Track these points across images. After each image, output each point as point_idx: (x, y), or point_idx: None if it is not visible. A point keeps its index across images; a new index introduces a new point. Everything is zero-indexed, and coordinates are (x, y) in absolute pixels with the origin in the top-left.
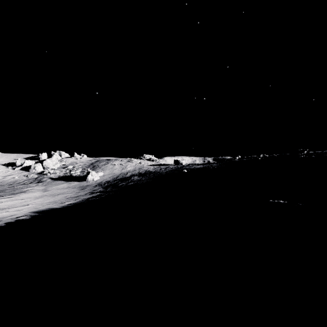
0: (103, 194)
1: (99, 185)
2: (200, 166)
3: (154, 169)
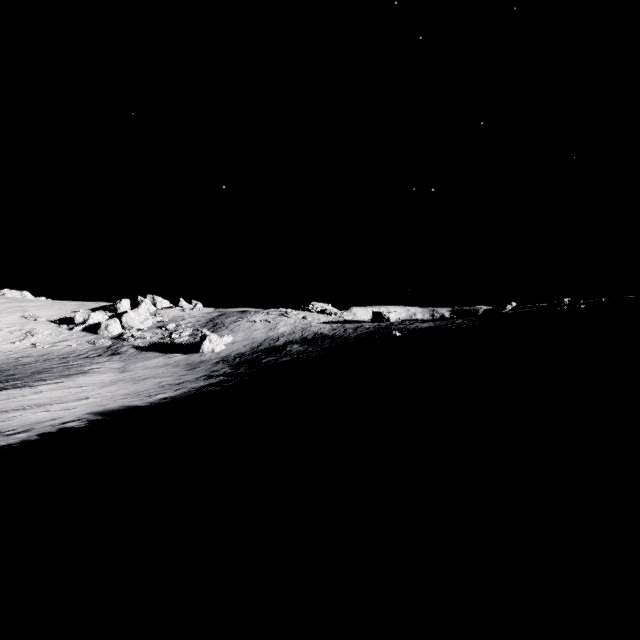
0: (230, 379)
1: (225, 361)
2: (428, 324)
3: (332, 330)
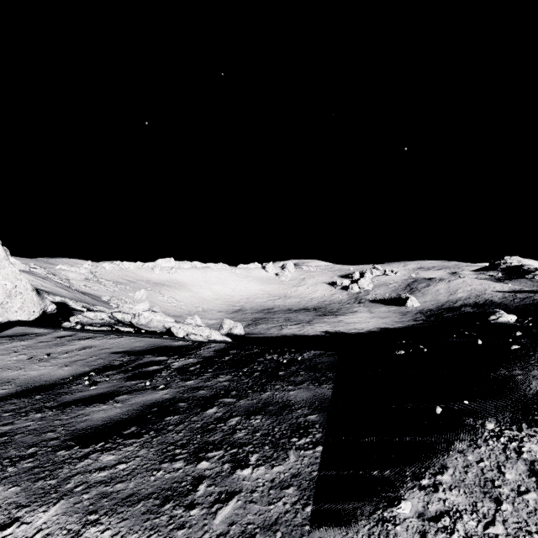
0: (426, 323)
1: (421, 313)
2: None
3: (502, 298)
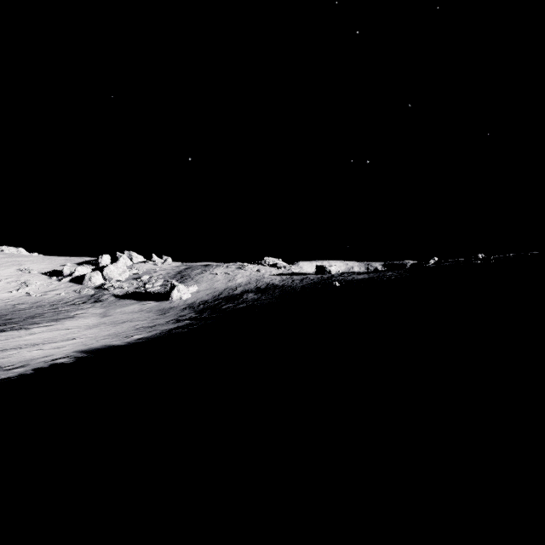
0: (195, 323)
1: (190, 307)
2: (363, 276)
3: (282, 281)
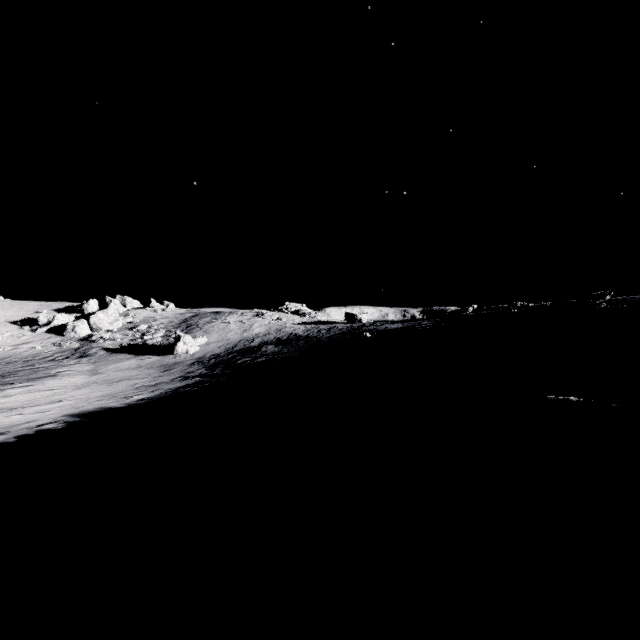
0: (207, 380)
1: (200, 362)
2: (397, 325)
3: (306, 331)
